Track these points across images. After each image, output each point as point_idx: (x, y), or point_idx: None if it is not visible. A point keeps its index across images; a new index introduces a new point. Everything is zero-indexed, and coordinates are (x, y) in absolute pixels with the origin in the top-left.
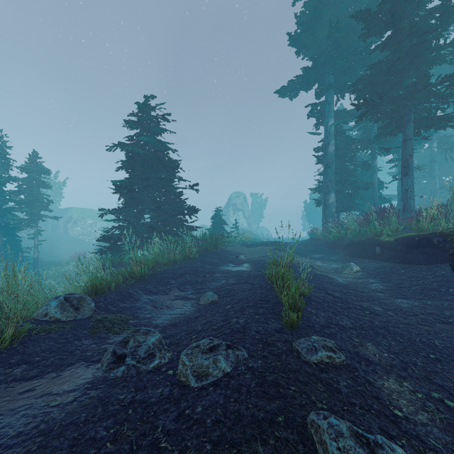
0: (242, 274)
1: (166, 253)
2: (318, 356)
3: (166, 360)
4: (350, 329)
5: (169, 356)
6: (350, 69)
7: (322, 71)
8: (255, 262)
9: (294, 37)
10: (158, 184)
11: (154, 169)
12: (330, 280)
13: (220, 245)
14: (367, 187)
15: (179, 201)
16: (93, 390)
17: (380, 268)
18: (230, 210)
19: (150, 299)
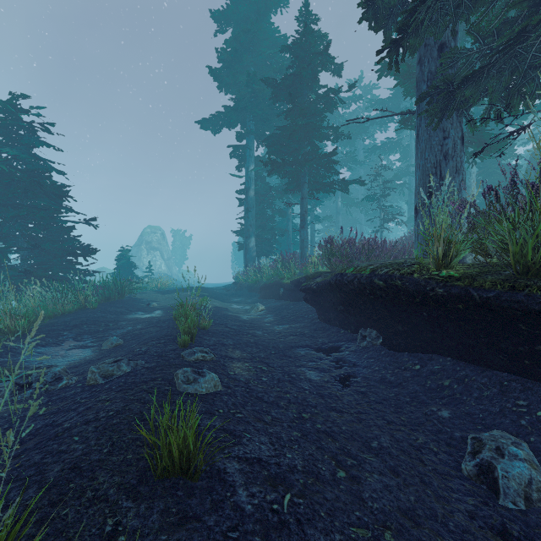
0: (151, 320)
1: (50, 304)
2: (196, 356)
3: (73, 381)
4: (230, 345)
5: (75, 379)
6: (268, 121)
7: (244, 114)
8: (169, 308)
9: (215, 73)
10: (36, 215)
11: (28, 194)
12: (236, 318)
13: (127, 293)
14: (282, 234)
15: (68, 238)
16: (5, 407)
17: (280, 306)
18: (144, 249)
19: (37, 352)
